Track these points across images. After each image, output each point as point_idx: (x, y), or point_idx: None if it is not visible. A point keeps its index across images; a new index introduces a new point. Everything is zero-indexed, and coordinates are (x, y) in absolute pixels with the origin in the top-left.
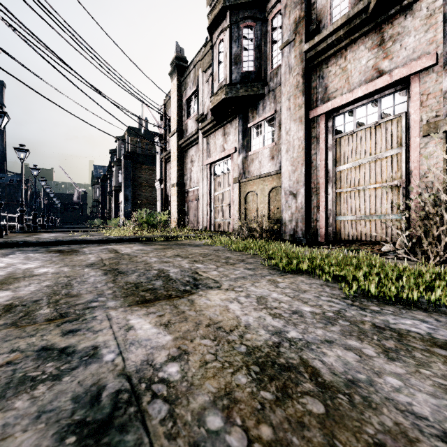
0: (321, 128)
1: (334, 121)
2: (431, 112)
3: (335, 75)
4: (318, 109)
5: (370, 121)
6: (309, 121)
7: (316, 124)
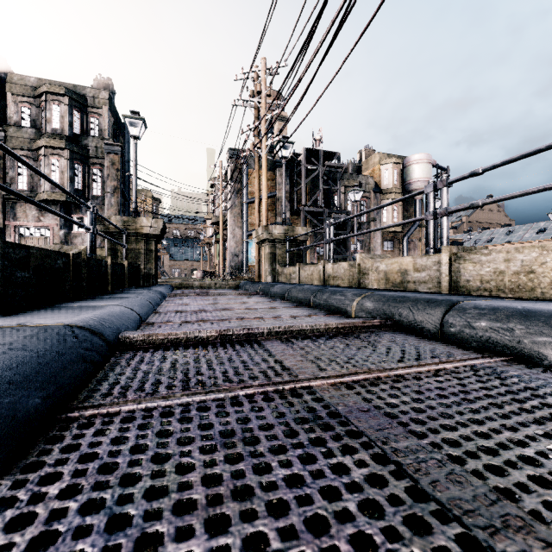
0: (13, 231)
1: (19, 229)
2: (56, 240)
3: (21, 211)
4: (11, 222)
5: (37, 235)
6: (5, 226)
7: (10, 228)
